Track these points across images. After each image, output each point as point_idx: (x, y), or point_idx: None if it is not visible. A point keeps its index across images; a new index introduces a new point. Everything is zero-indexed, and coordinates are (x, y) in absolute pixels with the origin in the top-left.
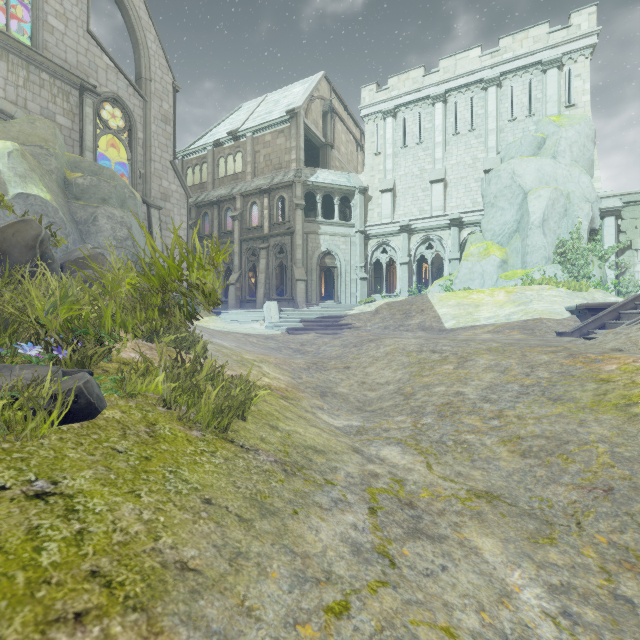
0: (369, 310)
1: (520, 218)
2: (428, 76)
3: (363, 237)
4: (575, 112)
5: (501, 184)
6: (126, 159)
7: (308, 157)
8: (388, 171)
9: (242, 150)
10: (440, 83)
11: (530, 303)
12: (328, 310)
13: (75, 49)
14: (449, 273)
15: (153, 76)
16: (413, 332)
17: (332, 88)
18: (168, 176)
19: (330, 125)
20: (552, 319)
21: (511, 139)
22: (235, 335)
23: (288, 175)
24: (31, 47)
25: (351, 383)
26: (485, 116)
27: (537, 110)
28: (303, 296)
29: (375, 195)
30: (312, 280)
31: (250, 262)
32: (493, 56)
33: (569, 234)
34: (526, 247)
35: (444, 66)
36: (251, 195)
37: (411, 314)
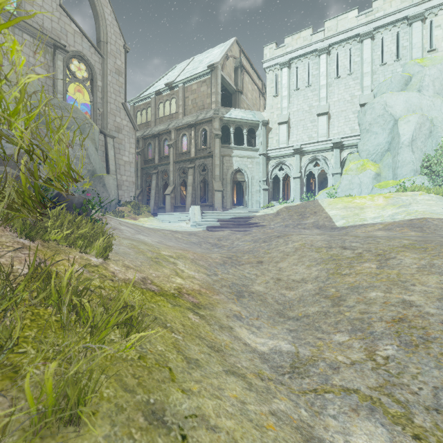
0: (271, 212)
1: (391, 140)
2: (315, 34)
3: (265, 158)
4: (436, 55)
5: (375, 114)
6: (89, 101)
7: (224, 103)
8: (284, 108)
9: (176, 97)
10: (325, 39)
11: (410, 205)
12: (239, 212)
13: (50, 18)
14: (332, 184)
15: (109, 40)
16: (309, 229)
17: (241, 50)
18: (120, 114)
19: (240, 77)
20: (436, 218)
21: (382, 79)
22: (164, 232)
23: (209, 113)
24: (15, 14)
25: (266, 280)
26: (361, 62)
27: (403, 55)
28: (220, 203)
29: (274, 127)
30: (227, 191)
31: (181, 178)
32: (367, 15)
33: (433, 151)
34: (397, 162)
35: (328, 26)
36: (182, 129)
37: (306, 215)
